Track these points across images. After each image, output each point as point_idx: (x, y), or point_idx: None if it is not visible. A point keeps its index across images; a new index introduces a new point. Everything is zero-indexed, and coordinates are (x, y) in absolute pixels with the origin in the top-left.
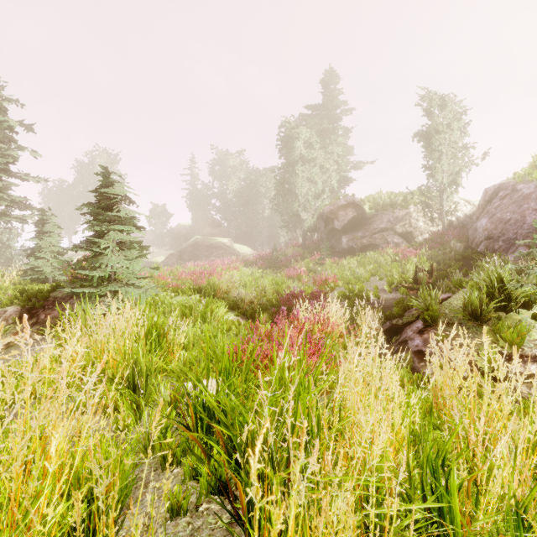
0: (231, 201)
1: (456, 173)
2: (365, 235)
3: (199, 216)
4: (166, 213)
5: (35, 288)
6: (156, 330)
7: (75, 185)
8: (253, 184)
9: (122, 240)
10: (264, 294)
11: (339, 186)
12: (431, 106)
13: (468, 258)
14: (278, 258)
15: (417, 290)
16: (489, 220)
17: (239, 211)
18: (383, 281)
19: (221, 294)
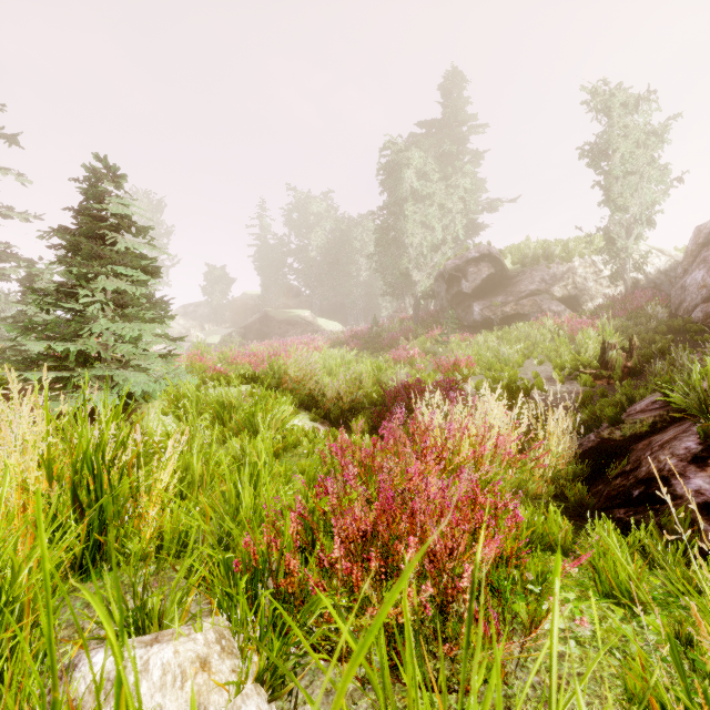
0: (314, 261)
1: (645, 206)
2: (508, 300)
3: (271, 282)
4: (226, 278)
5: None
6: (102, 456)
7: None
8: (345, 236)
9: (119, 291)
10: (359, 386)
11: (466, 235)
12: (608, 107)
13: (678, 331)
14: (379, 335)
15: (608, 379)
16: (709, 272)
17: (325, 274)
18: (544, 366)
19: (289, 384)
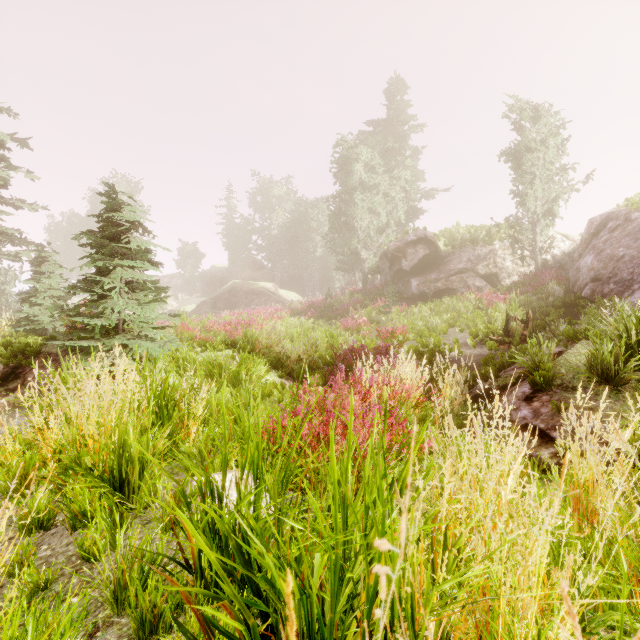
0: (275, 238)
1: (552, 200)
2: (440, 277)
3: (237, 257)
4: (198, 253)
5: (22, 341)
6: (164, 396)
7: (89, 219)
8: (303, 217)
9: (133, 279)
10: (316, 350)
11: (407, 219)
12: (522, 118)
13: (570, 305)
14: (332, 305)
15: (509, 344)
16: (596, 257)
17: (286, 250)
18: (464, 333)
19: (261, 349)
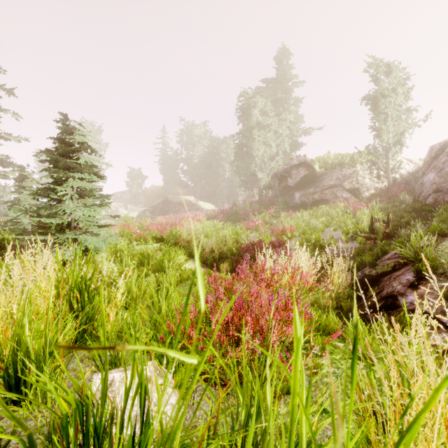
0: (196, 165)
1: (400, 133)
2: (316, 191)
3: (169, 178)
4: (141, 176)
5: None
6: (85, 283)
7: None
8: (216, 150)
9: (81, 187)
10: (225, 244)
11: (291, 150)
12: (377, 72)
13: (418, 210)
14: (237, 212)
15: (374, 240)
16: (437, 174)
17: (203, 173)
18: (337, 231)
19: (182, 243)
